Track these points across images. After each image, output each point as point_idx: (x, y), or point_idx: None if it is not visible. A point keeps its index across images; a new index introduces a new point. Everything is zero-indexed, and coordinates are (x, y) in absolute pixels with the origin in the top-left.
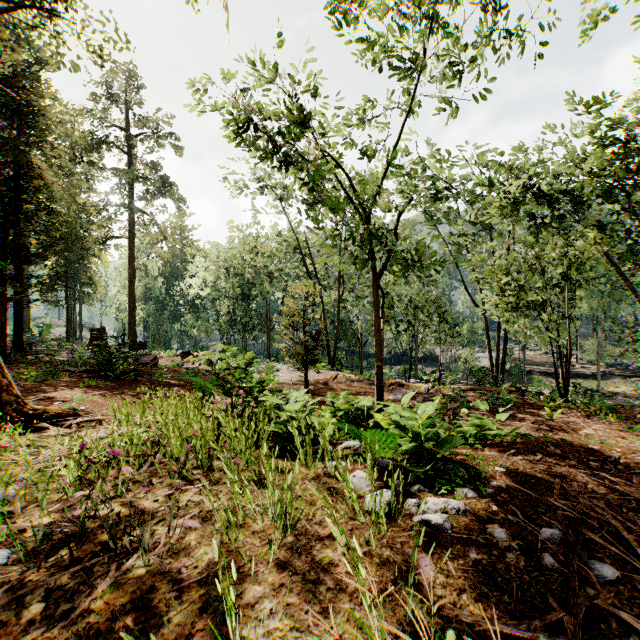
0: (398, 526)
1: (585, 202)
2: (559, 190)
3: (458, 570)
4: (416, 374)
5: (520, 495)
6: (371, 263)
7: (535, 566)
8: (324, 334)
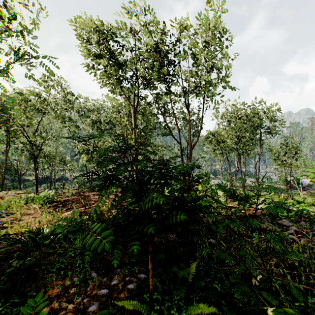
0: (43, 208)
1: (114, 125)
2: (105, 122)
3: (52, 208)
4: (55, 187)
5: (66, 201)
6: (35, 158)
7: (63, 206)
8: (3, 173)
